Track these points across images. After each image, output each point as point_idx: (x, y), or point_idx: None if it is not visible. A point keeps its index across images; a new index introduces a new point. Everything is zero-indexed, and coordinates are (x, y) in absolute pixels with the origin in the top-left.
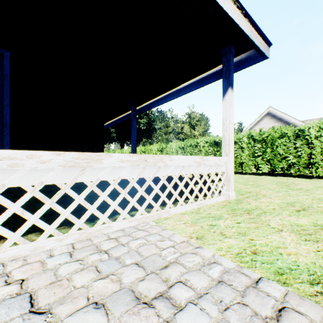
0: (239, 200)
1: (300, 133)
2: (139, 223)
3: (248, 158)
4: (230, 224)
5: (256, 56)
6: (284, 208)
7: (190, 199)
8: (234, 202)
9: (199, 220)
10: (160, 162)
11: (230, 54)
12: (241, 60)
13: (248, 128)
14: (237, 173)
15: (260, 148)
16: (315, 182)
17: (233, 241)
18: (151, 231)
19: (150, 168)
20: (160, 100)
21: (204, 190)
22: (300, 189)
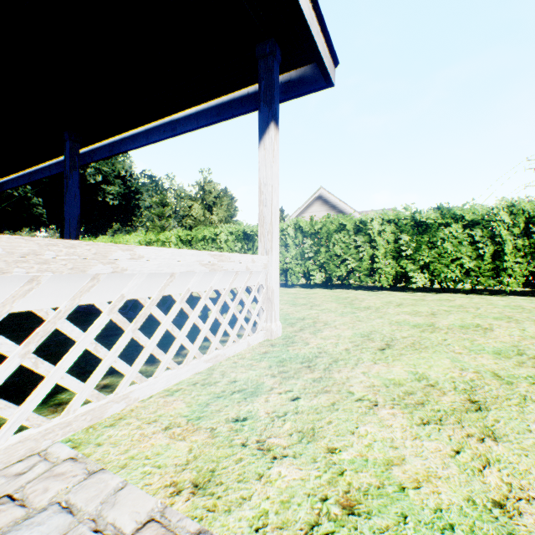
0: (289, 337)
1: (362, 227)
2: (5, 464)
3: (294, 261)
4: (280, 406)
5: (316, 78)
6: (362, 347)
7: (191, 351)
8: (282, 342)
9: (209, 407)
10: (99, 264)
11: (273, 59)
12: (292, 82)
13: (294, 216)
14: (280, 285)
15: (312, 246)
16: (381, 296)
17: (293, 473)
18: (36, 500)
19: (59, 280)
20: (136, 137)
21: (223, 325)
22: (368, 308)
